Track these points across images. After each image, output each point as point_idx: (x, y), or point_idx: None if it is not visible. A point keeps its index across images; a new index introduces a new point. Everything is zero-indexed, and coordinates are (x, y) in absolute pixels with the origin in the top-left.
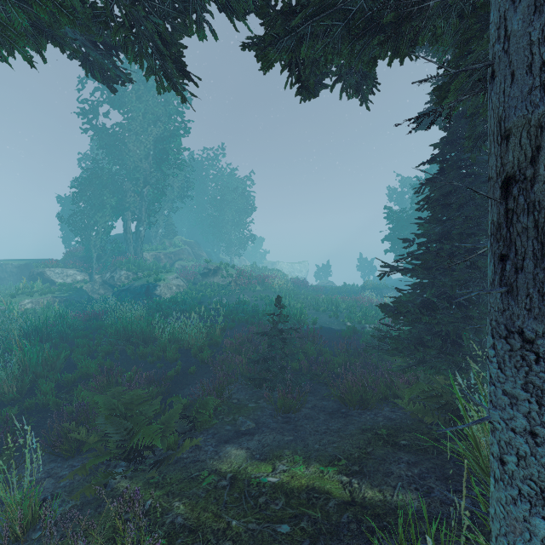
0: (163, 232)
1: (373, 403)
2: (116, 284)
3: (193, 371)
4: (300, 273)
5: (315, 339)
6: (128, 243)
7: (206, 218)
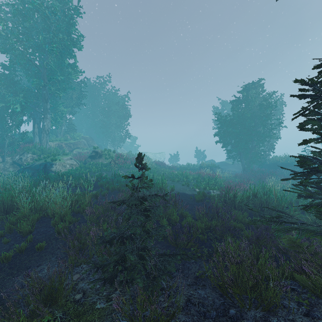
0: (66, 129)
1: (277, 303)
2: (23, 164)
3: (42, 247)
4: (160, 159)
5: (177, 204)
6: (35, 134)
7: (98, 122)
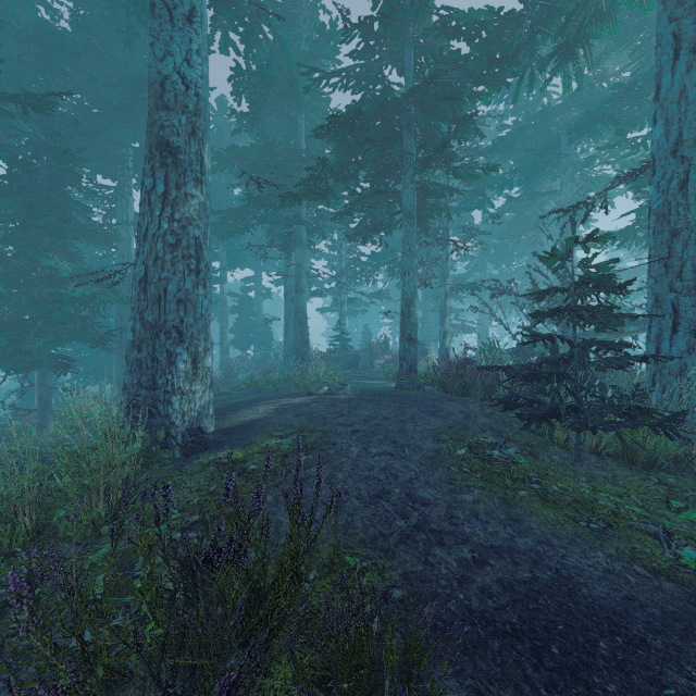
0: None
1: None
2: None
3: None
4: None
5: None
6: None
7: None
